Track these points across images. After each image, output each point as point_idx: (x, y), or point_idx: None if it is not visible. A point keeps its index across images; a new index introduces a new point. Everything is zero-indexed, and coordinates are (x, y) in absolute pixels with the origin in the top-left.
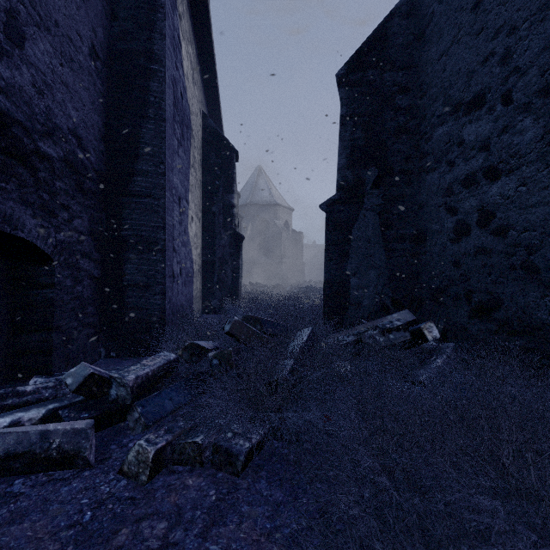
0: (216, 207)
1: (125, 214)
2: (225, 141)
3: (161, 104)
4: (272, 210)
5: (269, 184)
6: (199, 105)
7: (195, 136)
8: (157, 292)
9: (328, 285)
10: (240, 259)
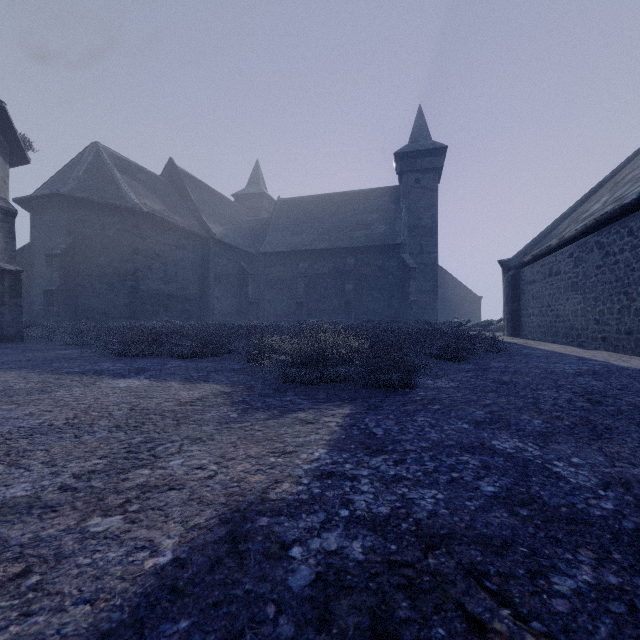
0: None
1: None
2: None
3: None
4: None
5: None
6: None
7: None
8: None
9: None
10: None
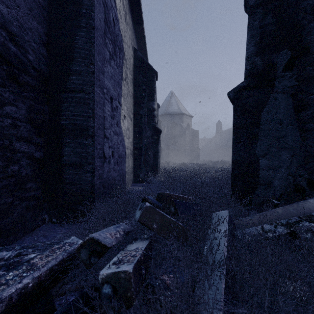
0: (142, 111)
1: (63, 107)
2: (149, 66)
3: (91, 15)
4: (179, 117)
5: (177, 101)
6: (131, 41)
7: (127, 60)
8: (88, 170)
9: (236, 166)
10: (158, 145)
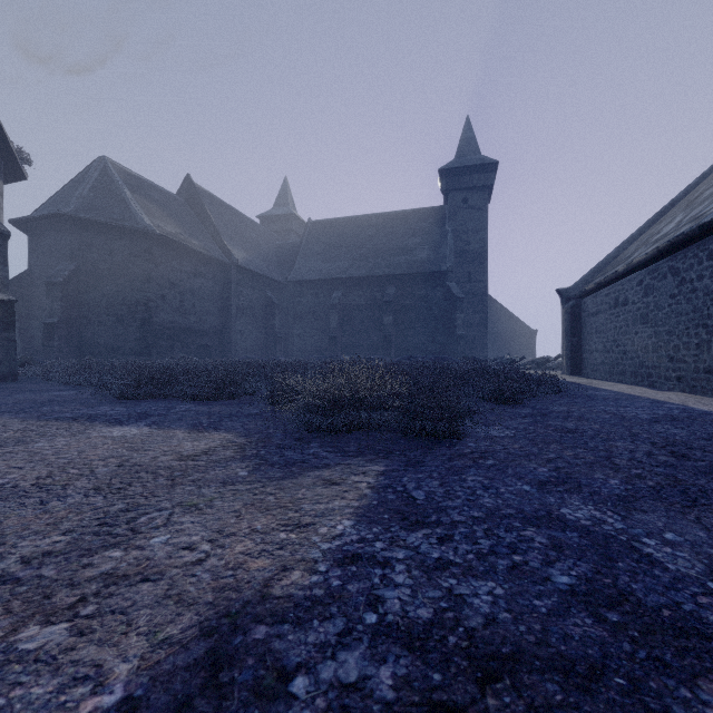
0: None
1: None
2: None
3: None
4: None
5: None
6: None
7: None
8: None
9: None
10: None
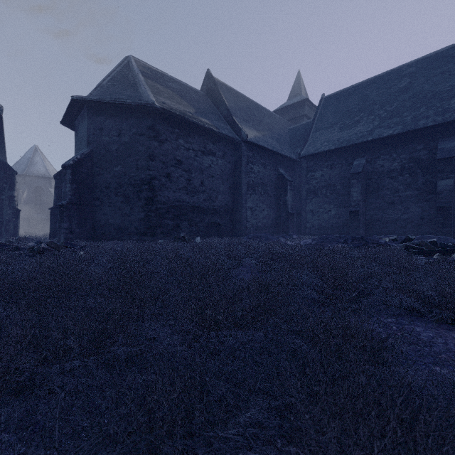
0: (4, 196)
1: None
2: (10, 167)
3: None
4: (47, 181)
5: (45, 161)
6: None
7: None
8: None
9: (51, 230)
10: (18, 220)
